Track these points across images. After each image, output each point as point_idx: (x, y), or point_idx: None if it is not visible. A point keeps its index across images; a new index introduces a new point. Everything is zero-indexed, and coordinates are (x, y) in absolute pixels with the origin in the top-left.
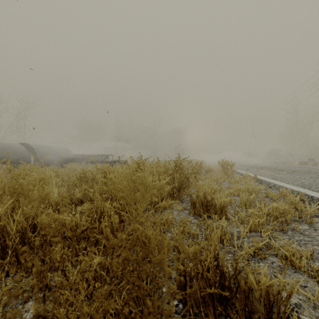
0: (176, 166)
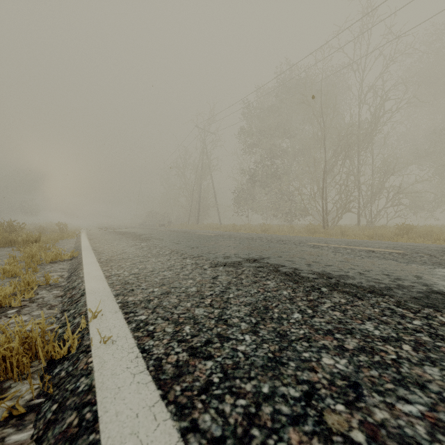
0: (9, 225)
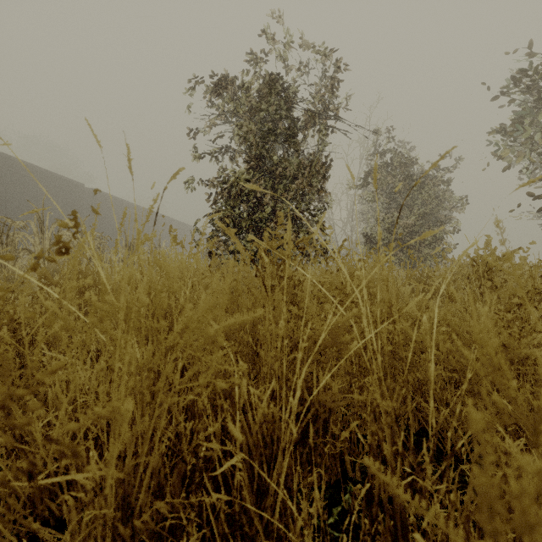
0: None
